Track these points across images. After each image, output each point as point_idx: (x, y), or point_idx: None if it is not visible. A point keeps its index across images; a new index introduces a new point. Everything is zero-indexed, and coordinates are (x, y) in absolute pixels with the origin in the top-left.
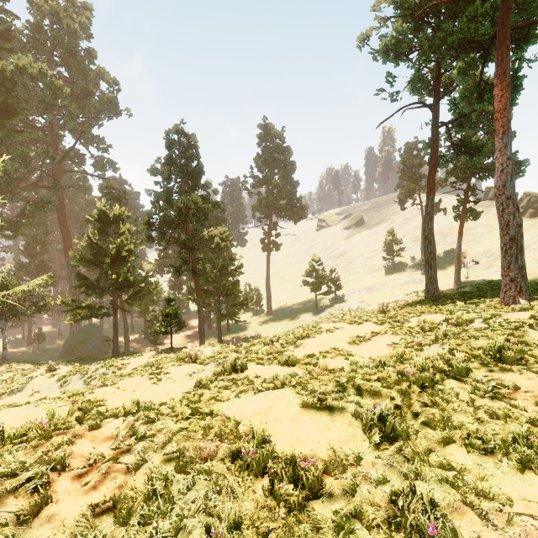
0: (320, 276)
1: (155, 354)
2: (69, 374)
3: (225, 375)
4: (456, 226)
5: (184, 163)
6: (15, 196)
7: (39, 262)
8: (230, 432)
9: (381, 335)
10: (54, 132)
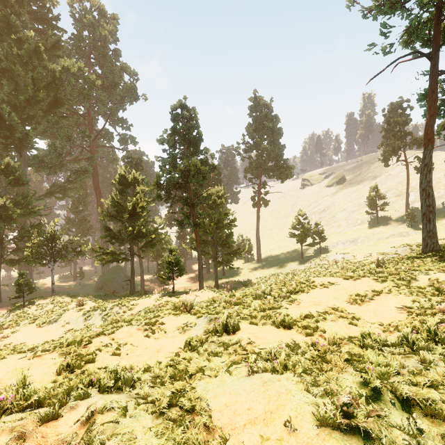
0: (306, 229)
1: (159, 296)
2: (92, 310)
3: (216, 336)
4: (443, 181)
5: (186, 132)
6: (63, 167)
7: (81, 217)
8: None
9: (385, 295)
10: (90, 117)
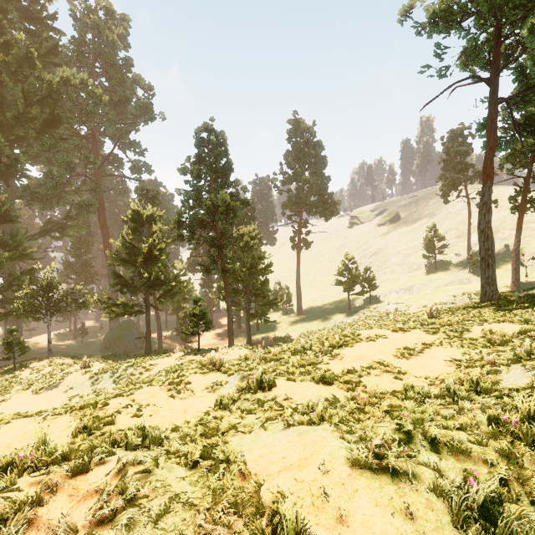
0: (354, 276)
1: (182, 355)
2: (100, 372)
3: (250, 393)
4: (508, 220)
5: (213, 161)
6: (61, 200)
7: (83, 261)
8: (250, 501)
9: (435, 347)
10: (95, 139)
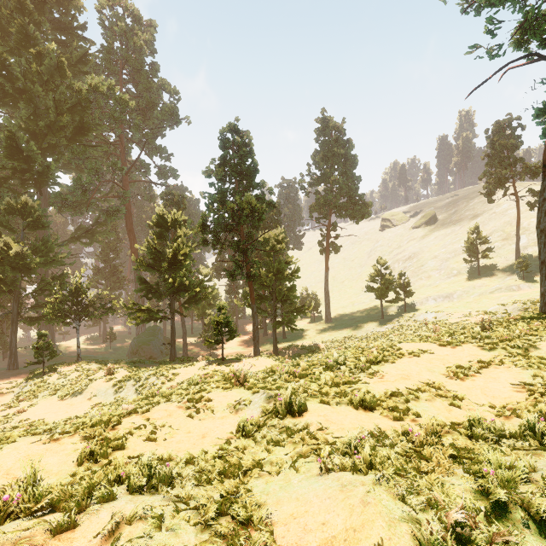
0: (387, 282)
1: (205, 364)
2: (124, 380)
3: (277, 418)
4: None
5: (238, 162)
6: (90, 206)
7: (111, 267)
8: None
9: (495, 367)
10: (123, 145)
